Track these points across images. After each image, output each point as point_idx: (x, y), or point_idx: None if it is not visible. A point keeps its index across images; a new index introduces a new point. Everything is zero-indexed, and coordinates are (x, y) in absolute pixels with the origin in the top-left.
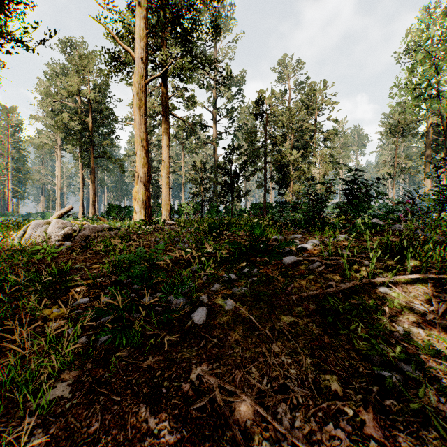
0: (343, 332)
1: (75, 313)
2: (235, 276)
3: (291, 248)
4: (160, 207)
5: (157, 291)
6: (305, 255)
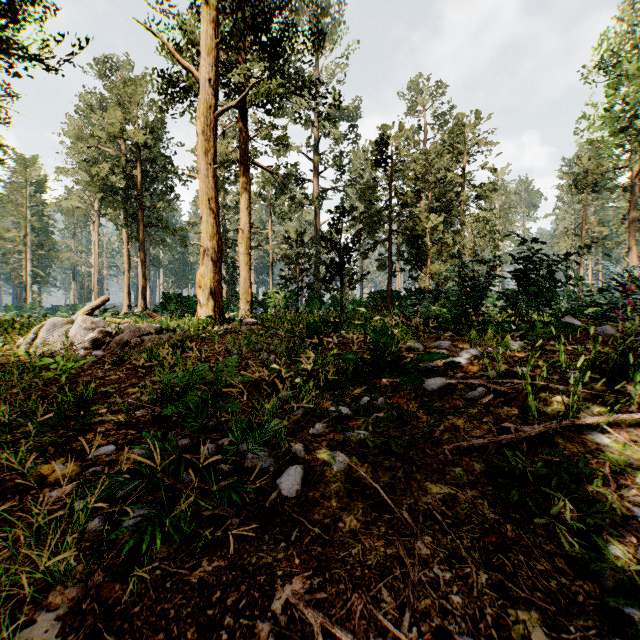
0: (540, 522)
1: (90, 473)
2: (349, 410)
3: (436, 363)
4: (238, 297)
5: (224, 434)
6: (459, 375)
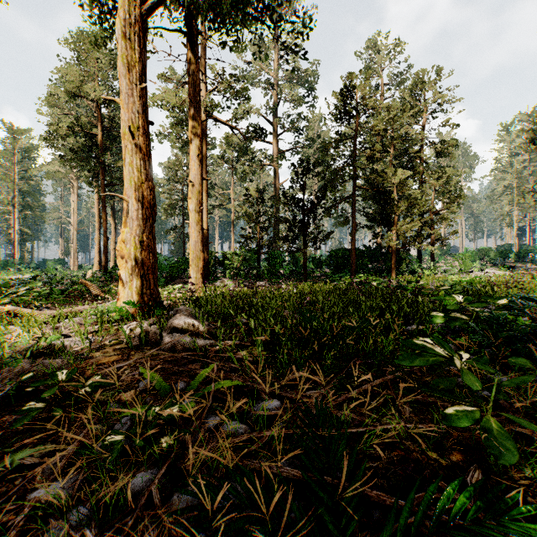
0: None
1: None
2: None
3: None
4: None
5: None
6: None
